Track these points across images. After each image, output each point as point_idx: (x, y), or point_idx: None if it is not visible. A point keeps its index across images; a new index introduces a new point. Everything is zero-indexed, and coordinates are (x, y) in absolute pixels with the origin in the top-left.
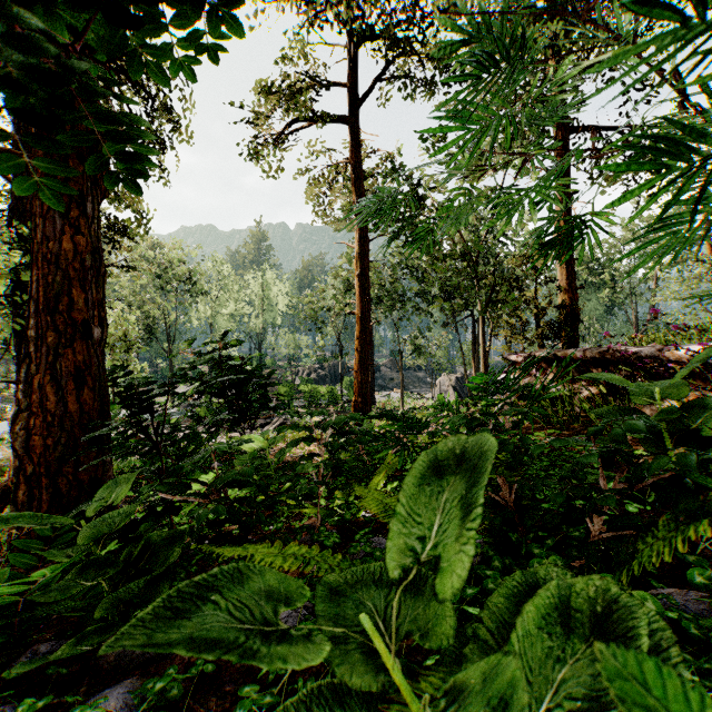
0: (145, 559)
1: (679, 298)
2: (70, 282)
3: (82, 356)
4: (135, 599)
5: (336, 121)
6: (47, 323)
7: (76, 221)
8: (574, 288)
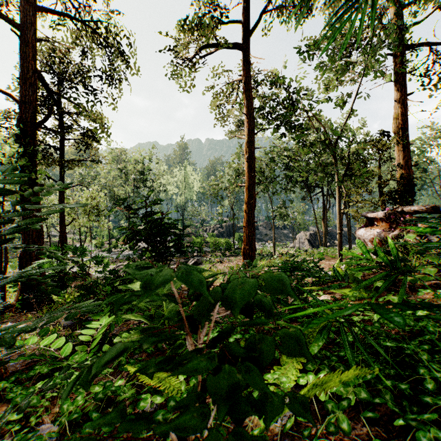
0: None
1: None
2: None
3: None
4: None
5: (230, 48)
6: None
7: None
8: (409, 165)
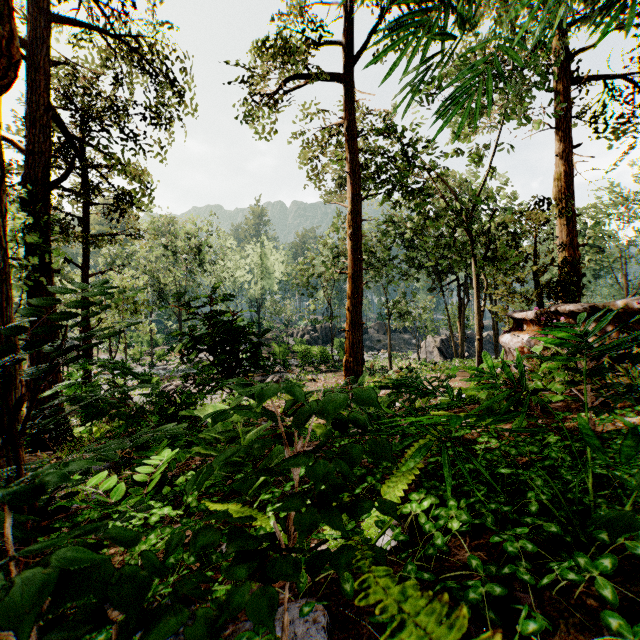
0: None
1: None
2: None
3: None
4: None
5: (327, 80)
6: None
7: None
8: (575, 245)
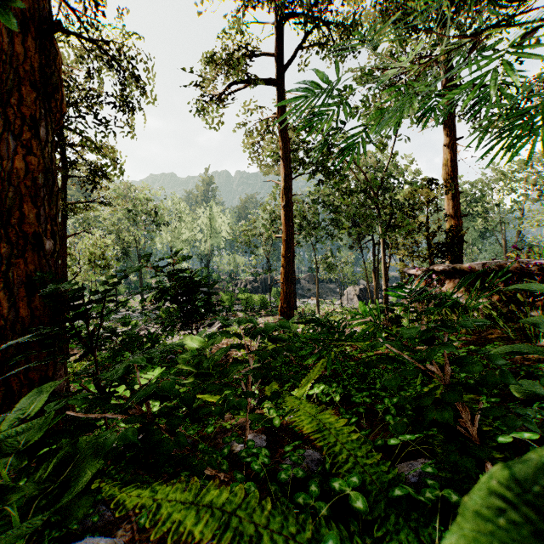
0: (68, 470)
1: (543, 224)
2: (22, 197)
3: (34, 266)
4: (53, 516)
5: (266, 83)
6: (1, 235)
7: (28, 143)
8: (459, 216)
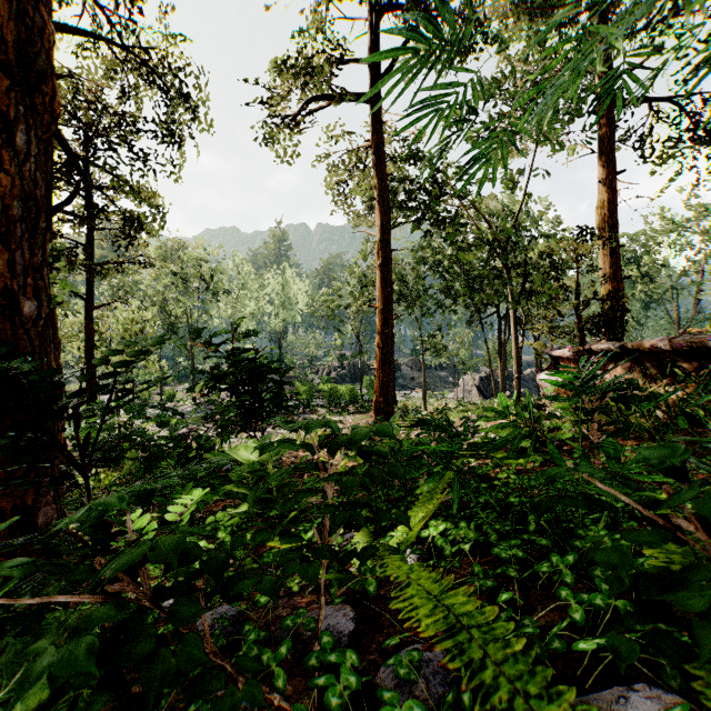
0: (15, 679)
1: None
2: None
3: (6, 338)
4: None
5: (356, 100)
6: None
7: None
8: (619, 278)
